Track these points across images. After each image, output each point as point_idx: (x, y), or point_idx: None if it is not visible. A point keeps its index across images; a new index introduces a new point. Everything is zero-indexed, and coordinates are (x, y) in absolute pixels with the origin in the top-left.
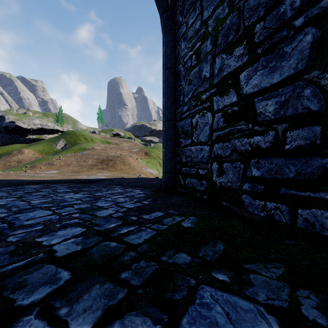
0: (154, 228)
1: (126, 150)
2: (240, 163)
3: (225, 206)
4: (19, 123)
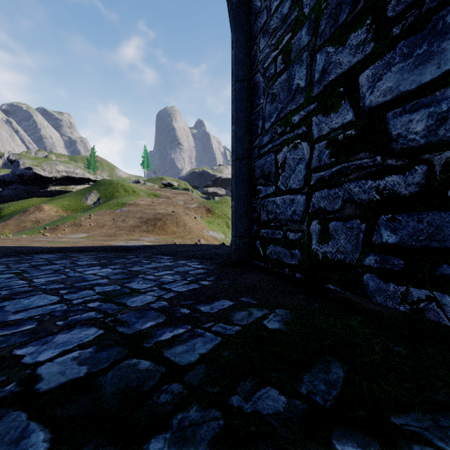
0: (218, 332)
1: (180, 206)
2: (359, 221)
3: (331, 290)
4: (38, 170)
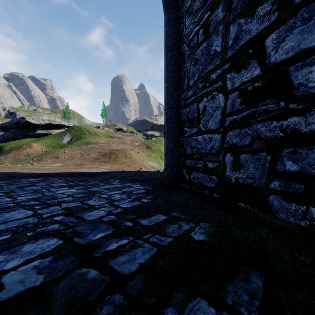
0: (154, 243)
1: (128, 144)
2: (265, 153)
3: (241, 206)
4: (29, 119)
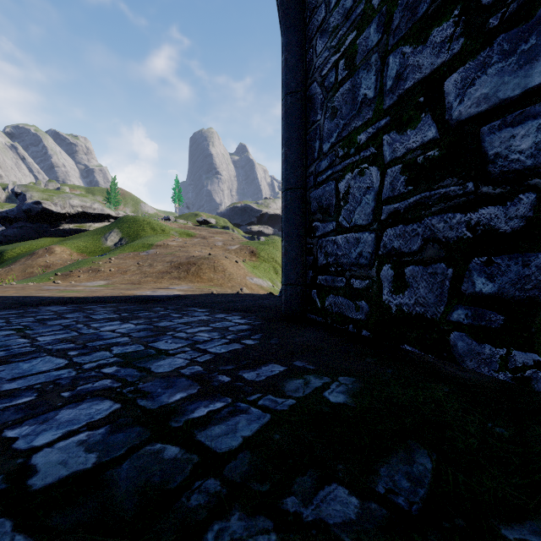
0: (266, 407)
1: (219, 248)
2: (444, 265)
3: (407, 351)
4: (48, 205)
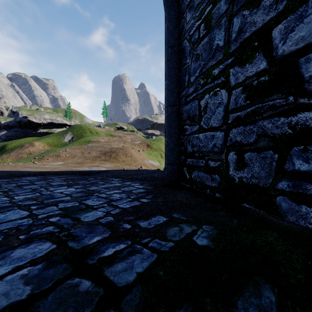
0: (154, 248)
1: (128, 143)
2: (272, 152)
3: (245, 207)
4: (31, 118)
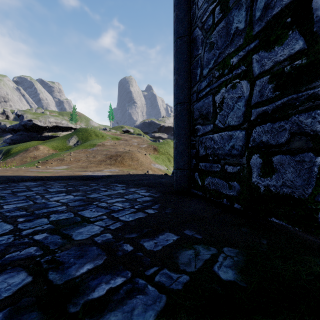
0: (162, 284)
1: (135, 146)
2: (312, 154)
3: (270, 221)
4: (36, 121)
